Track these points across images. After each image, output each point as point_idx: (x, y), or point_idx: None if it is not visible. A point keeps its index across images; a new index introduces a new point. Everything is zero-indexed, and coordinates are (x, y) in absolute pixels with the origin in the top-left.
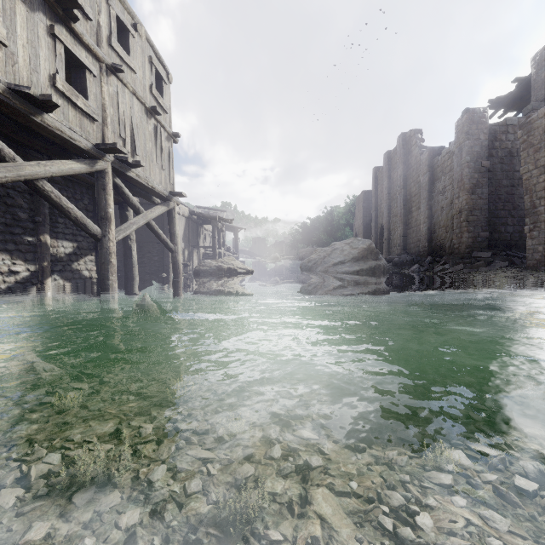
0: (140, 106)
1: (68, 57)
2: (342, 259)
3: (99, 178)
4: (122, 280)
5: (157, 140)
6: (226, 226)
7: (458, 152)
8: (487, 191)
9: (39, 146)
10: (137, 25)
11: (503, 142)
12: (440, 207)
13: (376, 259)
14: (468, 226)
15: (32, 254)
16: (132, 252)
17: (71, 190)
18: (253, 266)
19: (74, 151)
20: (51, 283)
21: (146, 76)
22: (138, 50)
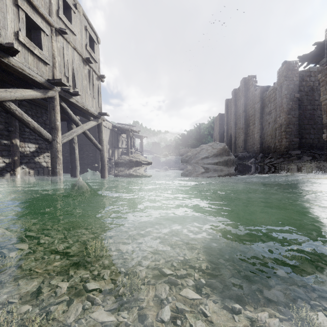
0: (78, 57)
1: (28, 21)
2: (207, 155)
3: (50, 102)
4: (69, 168)
5: (90, 79)
6: (135, 135)
7: (279, 88)
8: (298, 112)
9: (9, 80)
10: (77, 4)
11: (308, 82)
12: (268, 123)
13: (228, 155)
14: (286, 135)
15: (7, 151)
16: (75, 151)
17: (34, 110)
18: (152, 160)
19: (33, 83)
20: (20, 171)
21: (82, 38)
22: (77, 21)
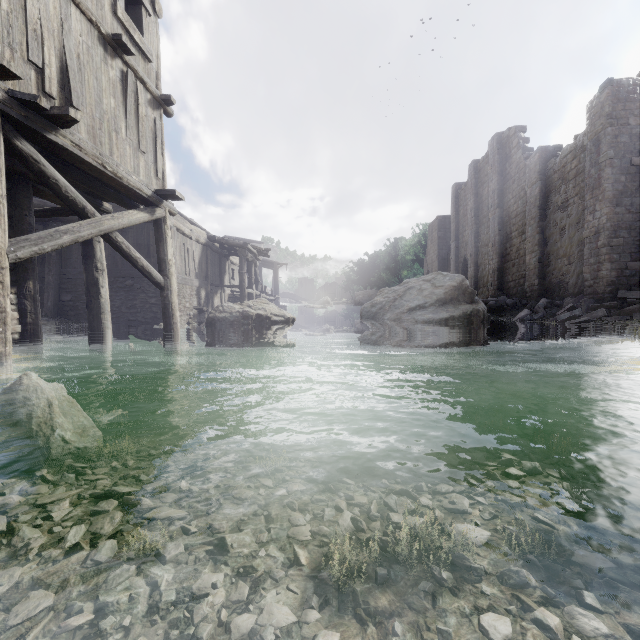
0: (86, 27)
1: None
2: (422, 302)
3: None
4: None
5: (127, 99)
6: (262, 261)
7: (593, 145)
8: (639, 201)
9: None
10: None
11: None
12: (559, 229)
13: (471, 302)
14: (611, 253)
15: None
16: (99, 289)
17: None
18: (298, 313)
19: None
20: None
21: None
22: None
